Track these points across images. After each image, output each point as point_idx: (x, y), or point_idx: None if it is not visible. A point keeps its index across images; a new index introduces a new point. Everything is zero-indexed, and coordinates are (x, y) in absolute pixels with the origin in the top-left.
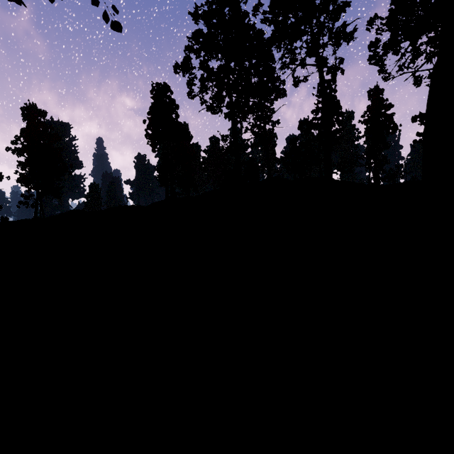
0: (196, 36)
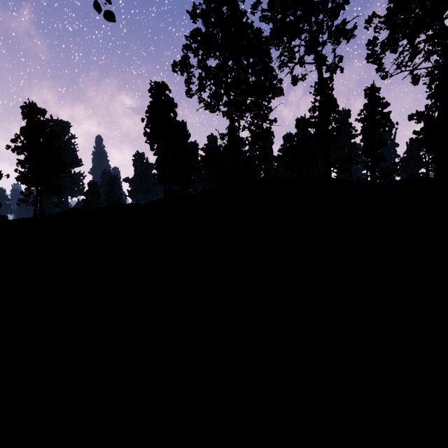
0: (194, 35)
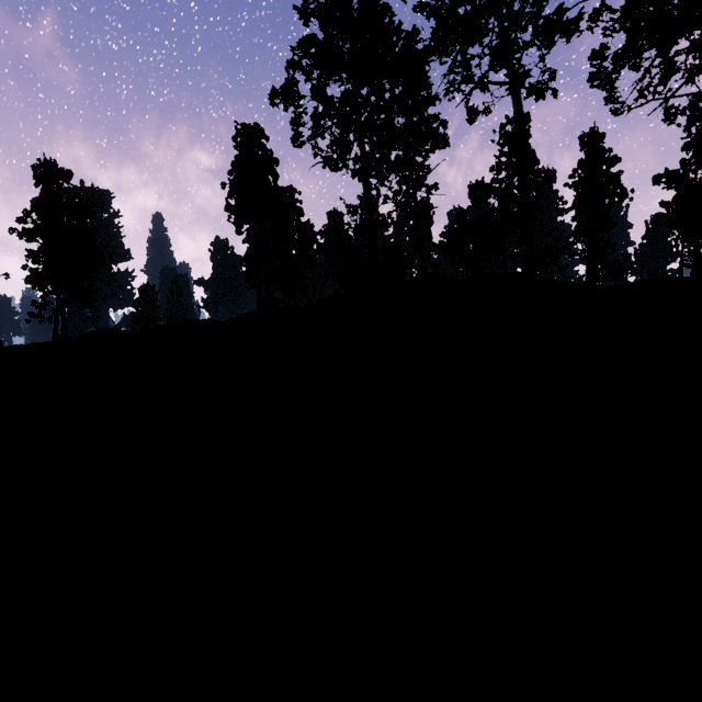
0: (306, 45)
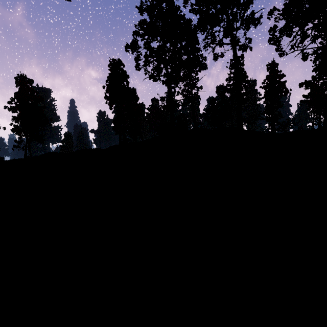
0: (142, 24)
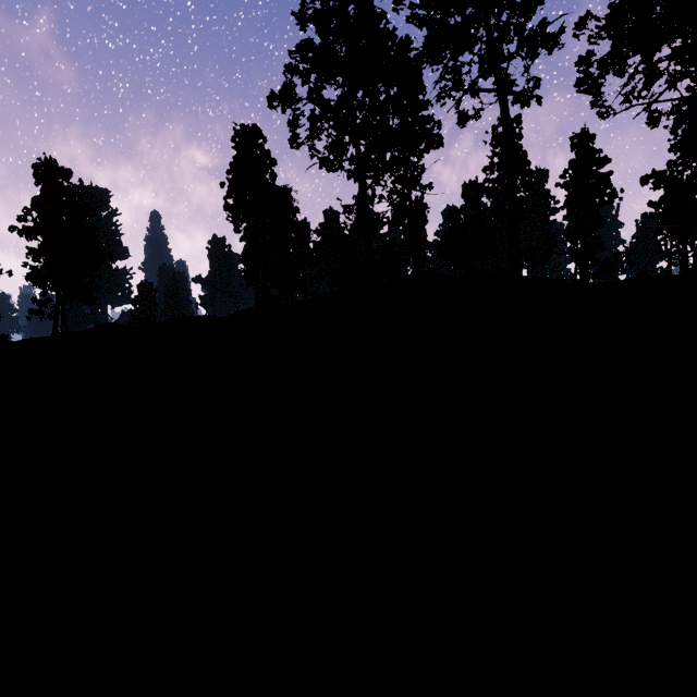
0: (303, 49)
